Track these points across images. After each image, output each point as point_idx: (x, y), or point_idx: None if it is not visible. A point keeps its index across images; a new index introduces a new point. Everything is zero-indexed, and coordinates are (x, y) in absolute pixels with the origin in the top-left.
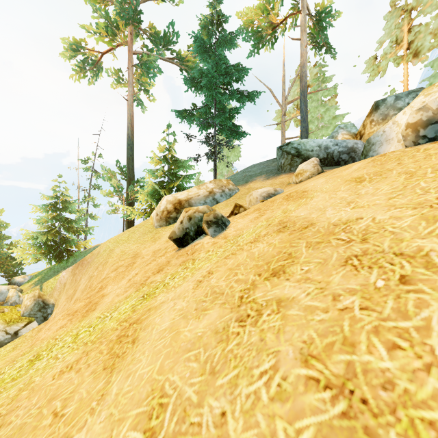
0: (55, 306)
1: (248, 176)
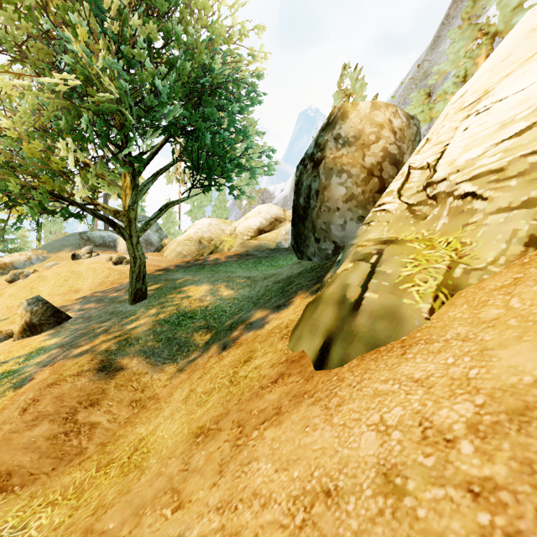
0: None
1: (63, 246)
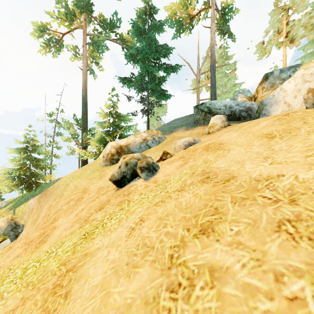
0: (24, 226)
1: (172, 127)
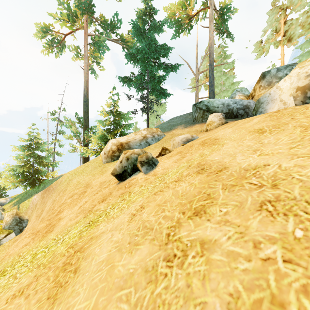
0: (28, 221)
1: (172, 125)
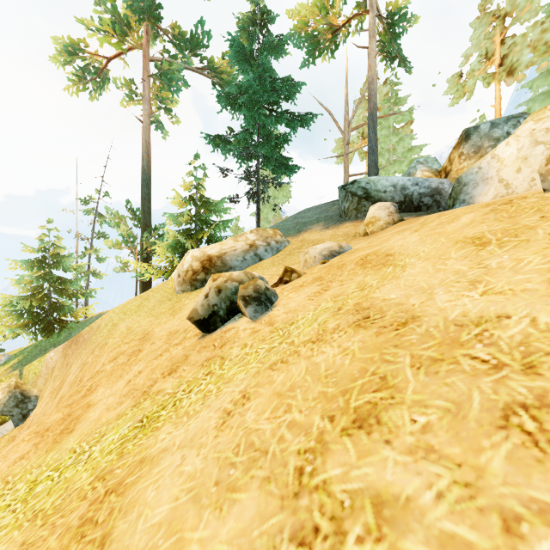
0: (38, 399)
1: (301, 224)
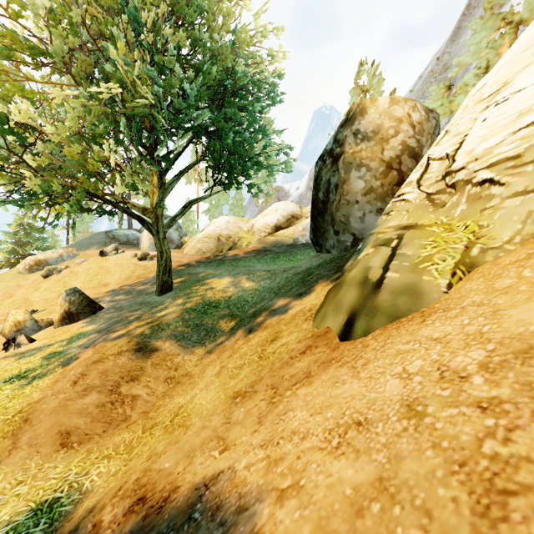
0: None
1: (90, 244)
